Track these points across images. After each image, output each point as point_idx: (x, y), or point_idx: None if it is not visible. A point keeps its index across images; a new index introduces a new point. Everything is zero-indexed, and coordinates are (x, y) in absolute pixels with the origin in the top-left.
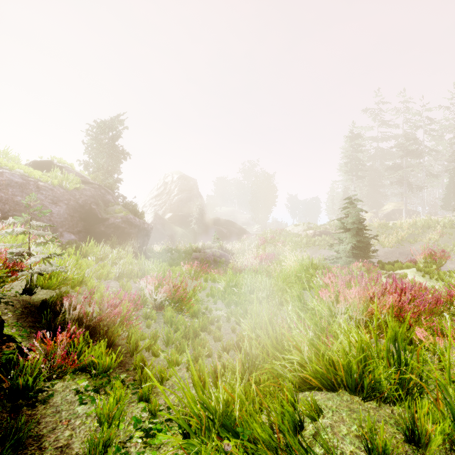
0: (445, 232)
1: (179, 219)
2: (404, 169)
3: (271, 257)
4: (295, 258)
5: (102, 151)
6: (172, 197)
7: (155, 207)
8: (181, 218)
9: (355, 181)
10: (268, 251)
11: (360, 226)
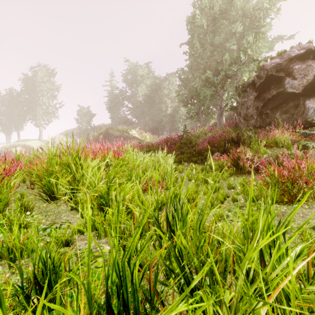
0: None
1: None
2: None
3: None
4: None
5: None
6: None
7: None
8: None
9: None
10: None
11: None
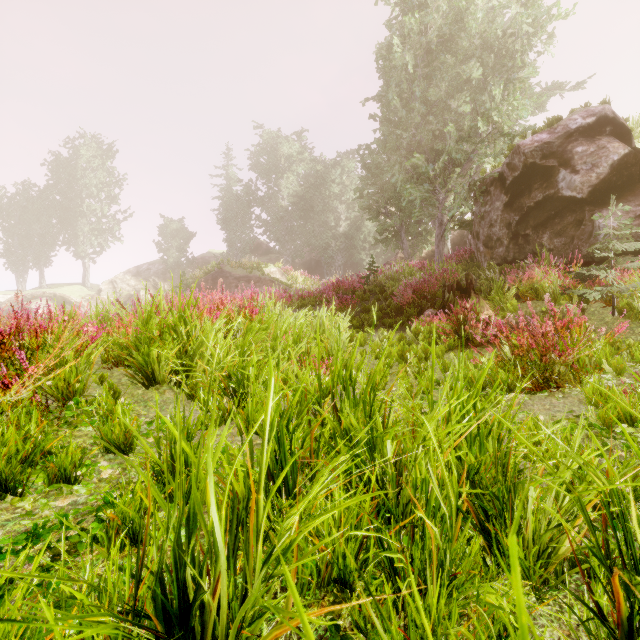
0: None
1: None
2: None
3: None
4: None
5: None
6: None
7: None
8: None
9: None
10: None
11: None
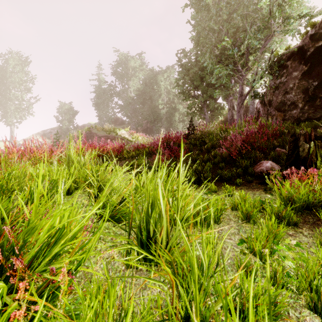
0: None
1: None
2: None
3: None
4: None
5: None
6: None
7: None
8: None
9: None
10: None
11: None
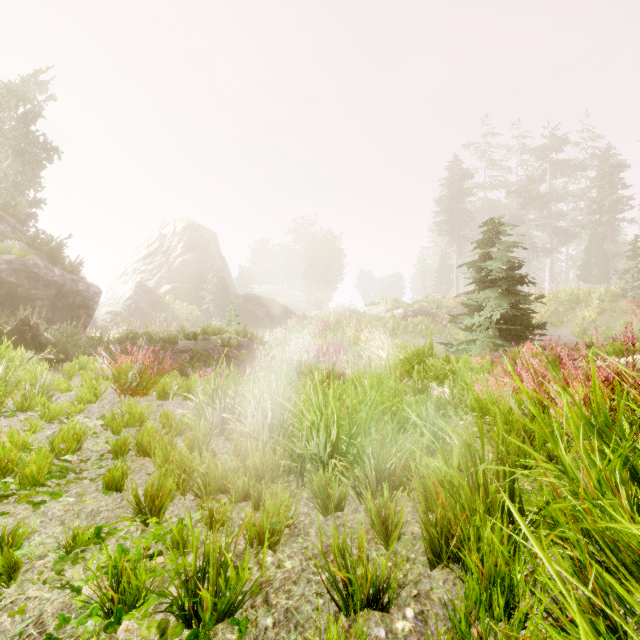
0: (604, 308)
1: (184, 294)
2: (528, 223)
3: (337, 348)
4: (389, 341)
5: (3, 144)
6: (172, 259)
7: (142, 274)
8: (187, 293)
9: (457, 242)
10: (331, 339)
11: (516, 275)
